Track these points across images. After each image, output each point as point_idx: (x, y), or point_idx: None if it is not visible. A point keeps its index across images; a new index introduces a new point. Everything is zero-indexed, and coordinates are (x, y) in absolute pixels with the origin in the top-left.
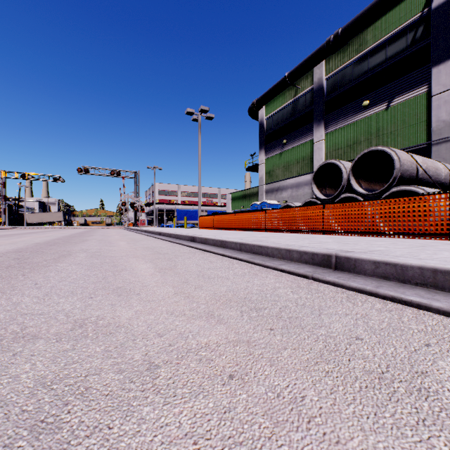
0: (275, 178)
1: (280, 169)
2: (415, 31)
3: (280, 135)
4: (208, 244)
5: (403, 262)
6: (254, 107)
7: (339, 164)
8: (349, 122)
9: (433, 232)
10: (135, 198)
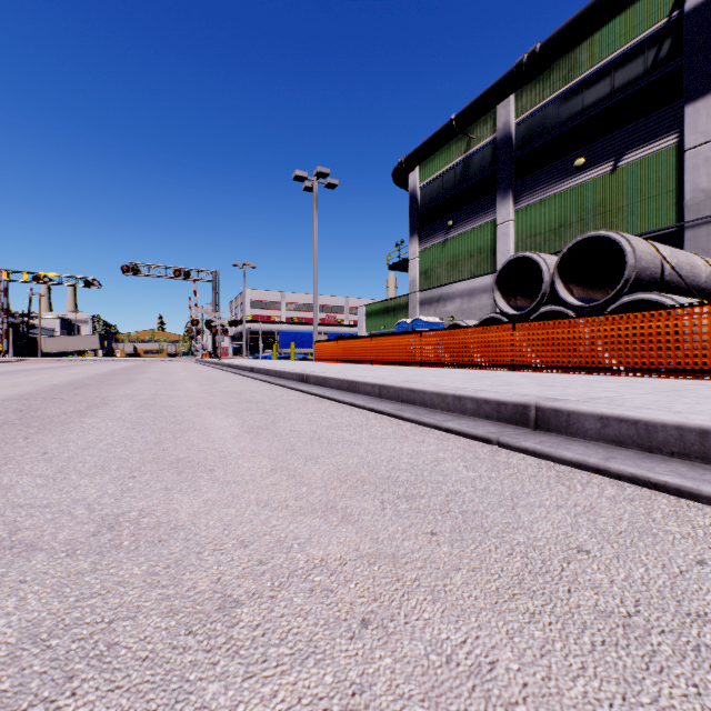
0: (435, 281)
1: (444, 266)
2: (657, 47)
3: (443, 213)
4: (328, 386)
5: (649, 418)
6: (402, 168)
7: (537, 259)
8: (553, 193)
9: (690, 367)
10: (213, 313)
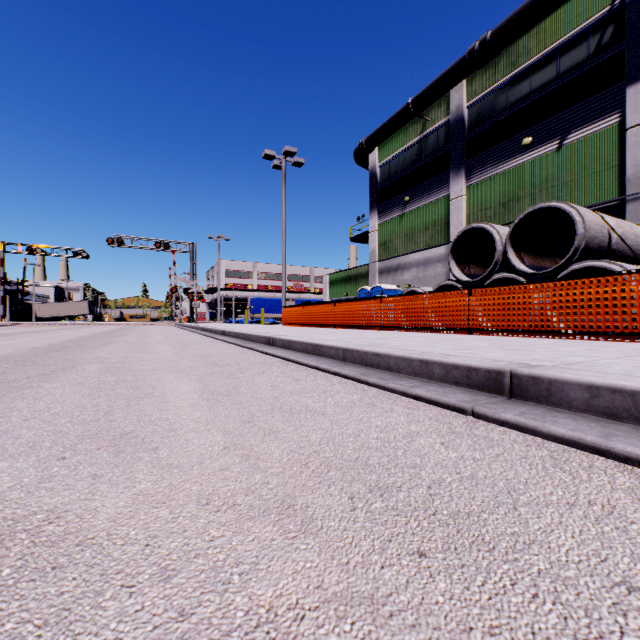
0: (393, 252)
1: (401, 238)
2: (601, 33)
3: (400, 189)
4: (294, 349)
5: None
6: (363, 149)
7: (490, 230)
8: (503, 169)
9: None
10: (190, 281)
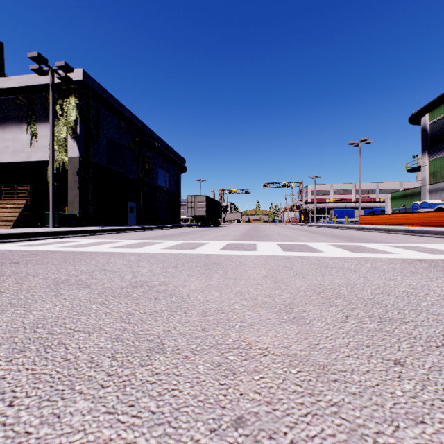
0: (439, 178)
1: None
2: None
3: None
4: (371, 230)
5: (421, 230)
6: (415, 117)
7: None
8: None
9: None
10: (300, 202)
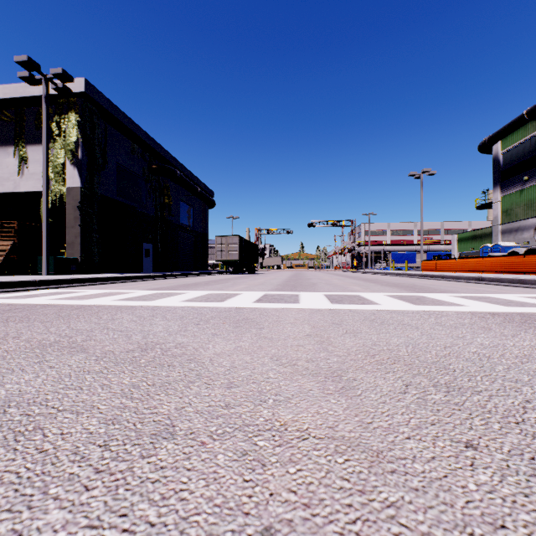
0: (513, 217)
1: (520, 207)
2: None
3: (520, 171)
4: (435, 277)
5: (492, 277)
6: (485, 145)
7: None
8: None
9: None
10: (351, 244)
